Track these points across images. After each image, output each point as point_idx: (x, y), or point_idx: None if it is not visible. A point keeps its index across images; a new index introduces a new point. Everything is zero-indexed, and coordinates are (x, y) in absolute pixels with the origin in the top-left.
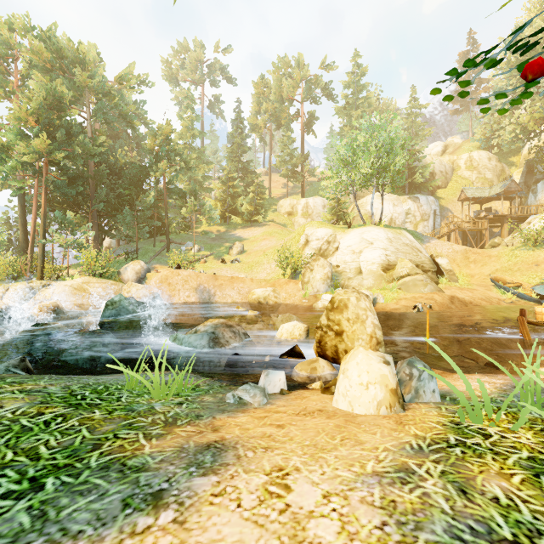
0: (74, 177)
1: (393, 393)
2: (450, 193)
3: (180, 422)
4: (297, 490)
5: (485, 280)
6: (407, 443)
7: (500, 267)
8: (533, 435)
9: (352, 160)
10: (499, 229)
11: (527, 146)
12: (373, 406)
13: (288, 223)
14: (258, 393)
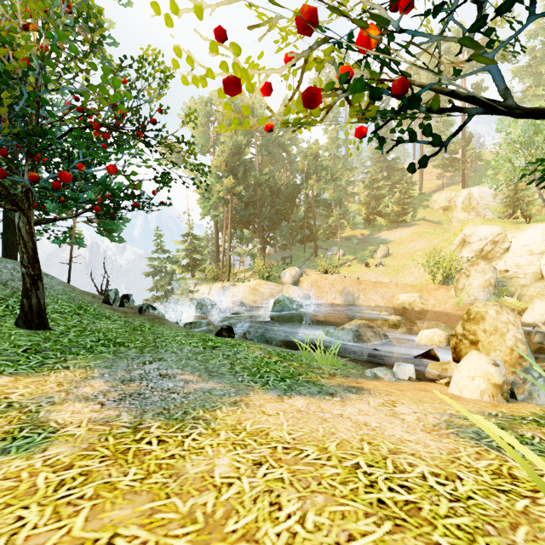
0: (247, 202)
1: (496, 387)
2: None
3: (337, 376)
4: (399, 407)
5: None
6: (488, 412)
7: None
8: None
9: (531, 140)
10: None
11: None
12: (477, 393)
13: (443, 219)
14: (389, 373)
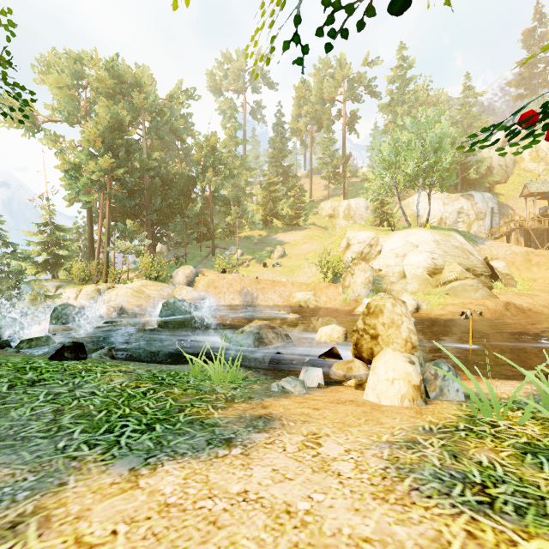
0: (132, 190)
1: (416, 389)
2: (510, 188)
3: (237, 400)
4: (326, 446)
5: None
6: (421, 426)
7: None
8: (540, 429)
9: (396, 160)
10: None
11: None
12: (397, 399)
13: (329, 225)
14: (298, 384)
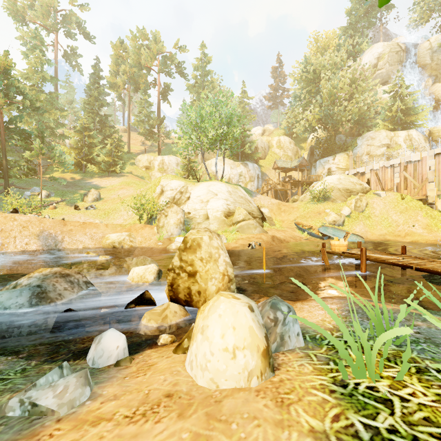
0: None
1: (266, 354)
2: (267, 163)
3: None
4: None
5: (291, 224)
6: None
7: (299, 215)
8: (421, 384)
9: (201, 125)
10: (296, 190)
11: (310, 137)
12: (242, 379)
13: (146, 176)
14: (73, 384)
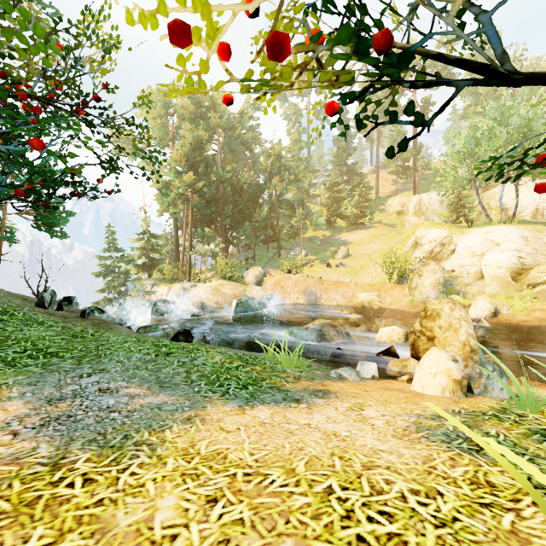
0: (209, 200)
1: (456, 383)
2: None
3: (303, 379)
4: (367, 411)
5: None
6: (452, 409)
7: None
8: None
9: (473, 151)
10: None
11: None
12: (439, 390)
13: (397, 223)
14: (353, 373)
